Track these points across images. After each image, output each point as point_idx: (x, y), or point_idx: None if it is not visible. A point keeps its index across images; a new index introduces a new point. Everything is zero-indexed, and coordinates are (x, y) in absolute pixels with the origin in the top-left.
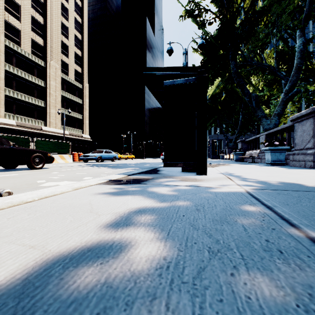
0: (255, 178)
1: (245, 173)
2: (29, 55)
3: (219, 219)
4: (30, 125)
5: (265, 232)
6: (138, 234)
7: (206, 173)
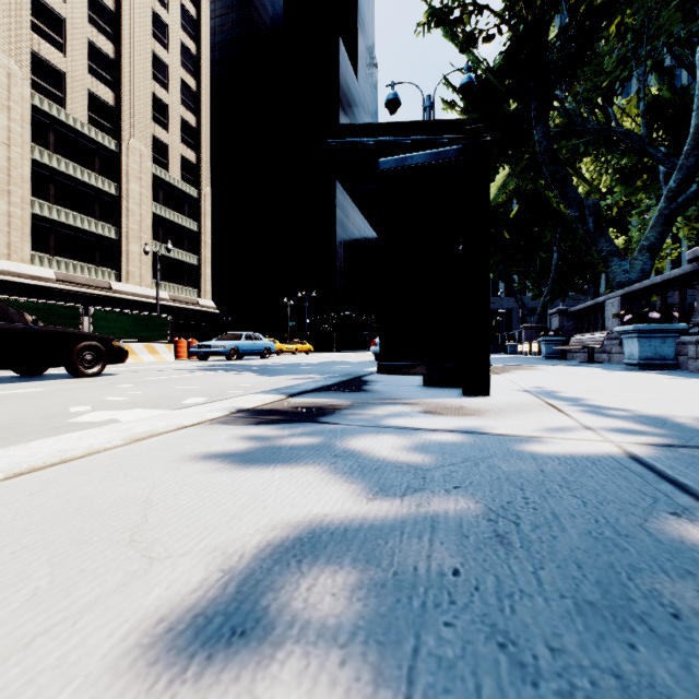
0: (625, 408)
1: (589, 392)
2: (83, 128)
3: (601, 601)
4: (86, 279)
5: None
6: None
7: (489, 391)
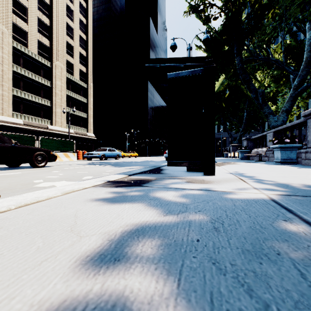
0: (272, 180)
1: (258, 174)
2: (35, 56)
3: (252, 249)
4: (37, 124)
5: None
6: (129, 281)
7: (215, 173)
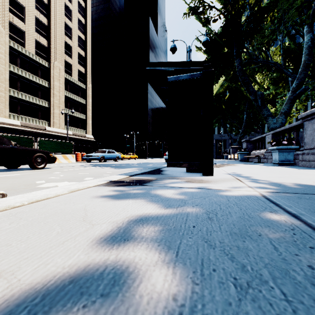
0: (267, 180)
1: (254, 174)
2: (33, 56)
3: (238, 232)
4: (34, 125)
5: (303, 252)
6: (138, 253)
7: (213, 174)
